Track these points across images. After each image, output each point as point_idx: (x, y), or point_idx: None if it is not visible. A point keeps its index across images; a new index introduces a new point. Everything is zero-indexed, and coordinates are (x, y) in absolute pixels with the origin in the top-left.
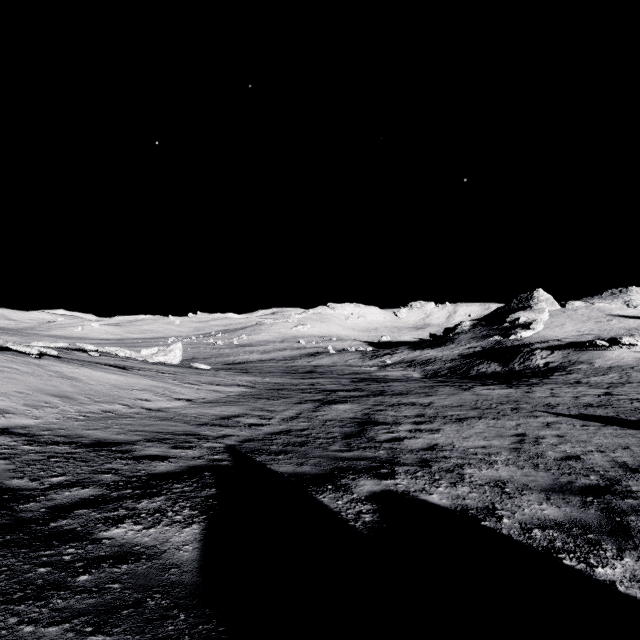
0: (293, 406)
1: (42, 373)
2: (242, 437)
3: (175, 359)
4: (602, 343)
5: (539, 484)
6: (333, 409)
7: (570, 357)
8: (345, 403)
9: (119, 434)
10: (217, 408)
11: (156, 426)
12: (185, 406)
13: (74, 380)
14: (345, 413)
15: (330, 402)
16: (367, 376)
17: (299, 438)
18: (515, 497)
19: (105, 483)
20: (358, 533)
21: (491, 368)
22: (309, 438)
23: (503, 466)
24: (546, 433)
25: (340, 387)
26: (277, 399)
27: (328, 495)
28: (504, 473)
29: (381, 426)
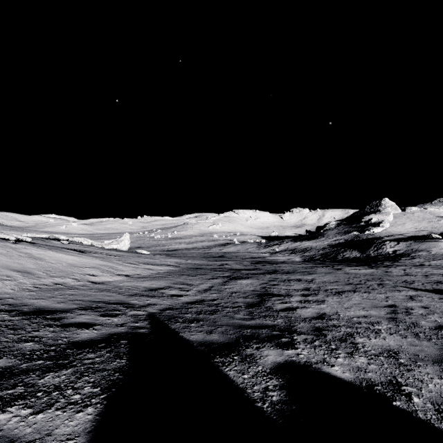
0: (207, 281)
1: (14, 254)
2: (163, 306)
3: (124, 246)
4: (436, 236)
5: (428, 354)
6: (238, 283)
7: (412, 246)
8: (247, 279)
9: (59, 303)
10: (148, 282)
11: (94, 296)
12: (123, 280)
13: (38, 259)
14: (247, 286)
15: (235, 278)
16: (262, 259)
17: (210, 307)
18: (413, 369)
19: (21, 352)
20: (267, 419)
21: (353, 254)
22: (218, 307)
23: (388, 335)
24: (412, 305)
25: (243, 267)
26: (195, 275)
27: (234, 367)
28: (392, 342)
29: (276, 297)
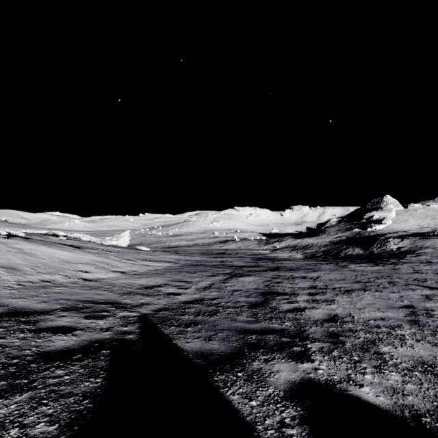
0: (207, 278)
1: (3, 249)
2: (158, 306)
3: (124, 243)
4: None
5: None
6: (239, 281)
7: (417, 243)
8: (249, 276)
9: (41, 303)
10: (144, 279)
11: (83, 295)
12: (118, 277)
13: (29, 255)
14: (249, 284)
15: (237, 275)
16: (263, 256)
17: (210, 307)
18: None
19: None
20: None
21: (355, 251)
22: (219, 307)
23: (415, 342)
24: (431, 305)
25: (244, 264)
26: (194, 272)
27: (238, 389)
28: (422, 352)
29: (281, 296)
